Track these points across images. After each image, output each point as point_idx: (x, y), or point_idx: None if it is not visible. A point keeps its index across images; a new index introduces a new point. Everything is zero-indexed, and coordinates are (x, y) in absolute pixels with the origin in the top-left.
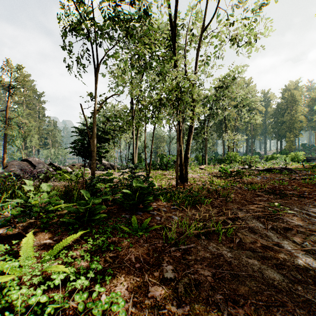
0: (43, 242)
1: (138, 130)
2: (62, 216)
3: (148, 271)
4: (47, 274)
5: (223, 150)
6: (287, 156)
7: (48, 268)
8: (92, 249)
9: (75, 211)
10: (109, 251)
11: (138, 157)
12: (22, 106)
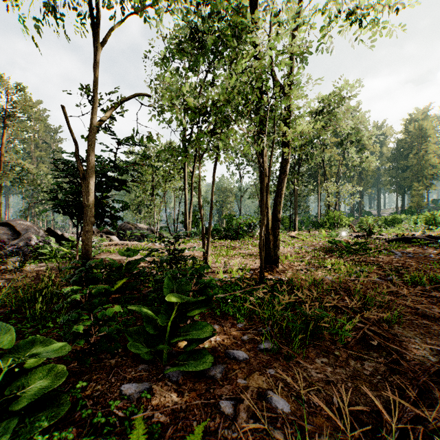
0: None
1: (192, 176)
2: None
3: None
4: None
5: (318, 208)
6: (418, 218)
7: None
8: None
9: None
10: None
11: (193, 218)
12: (29, 147)
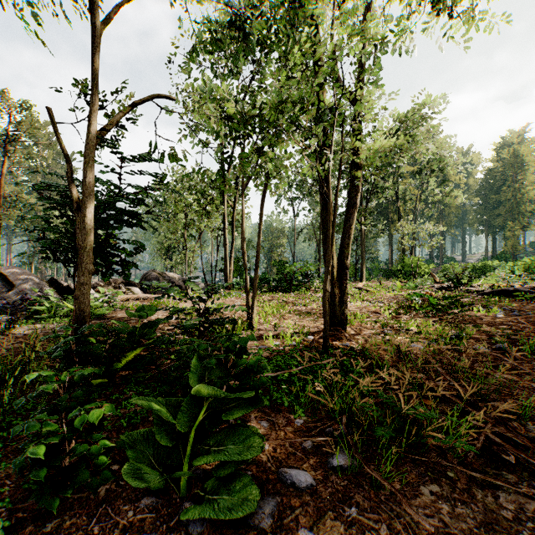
0: None
1: (234, 213)
2: None
3: None
4: None
5: (390, 253)
6: (515, 265)
7: None
8: None
9: None
10: None
11: (235, 266)
12: (36, 178)
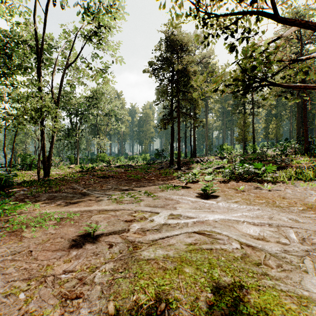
0: None
1: None
2: None
3: (18, 201)
4: None
5: (97, 151)
6: (141, 157)
7: None
8: None
9: None
10: None
11: None
12: None
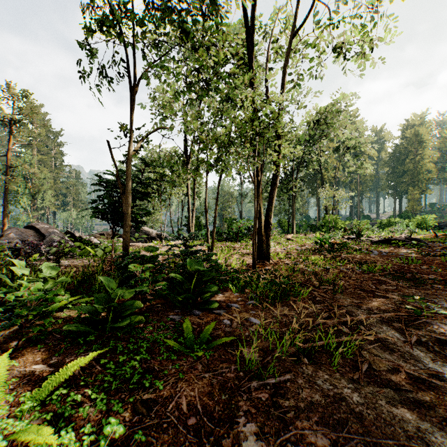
0: (31, 369)
1: (195, 183)
2: (72, 318)
3: (212, 436)
4: (21, 443)
5: (317, 212)
6: (411, 221)
7: (23, 431)
8: (112, 387)
9: (92, 311)
10: (142, 388)
11: (195, 222)
12: (31, 150)
